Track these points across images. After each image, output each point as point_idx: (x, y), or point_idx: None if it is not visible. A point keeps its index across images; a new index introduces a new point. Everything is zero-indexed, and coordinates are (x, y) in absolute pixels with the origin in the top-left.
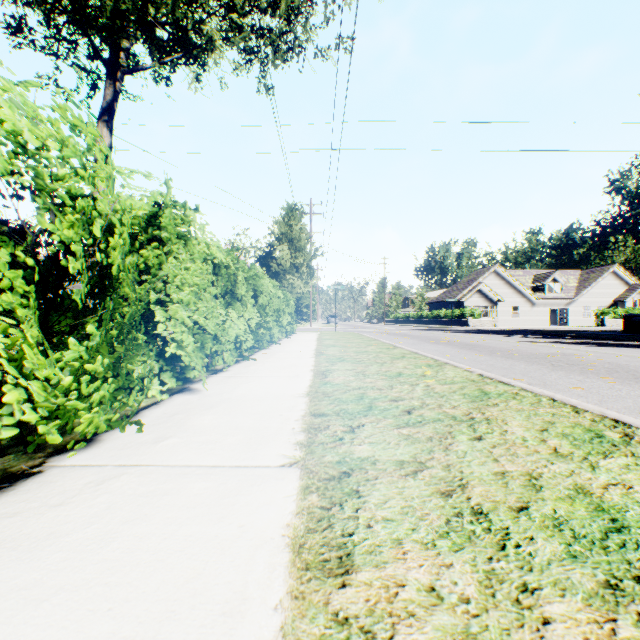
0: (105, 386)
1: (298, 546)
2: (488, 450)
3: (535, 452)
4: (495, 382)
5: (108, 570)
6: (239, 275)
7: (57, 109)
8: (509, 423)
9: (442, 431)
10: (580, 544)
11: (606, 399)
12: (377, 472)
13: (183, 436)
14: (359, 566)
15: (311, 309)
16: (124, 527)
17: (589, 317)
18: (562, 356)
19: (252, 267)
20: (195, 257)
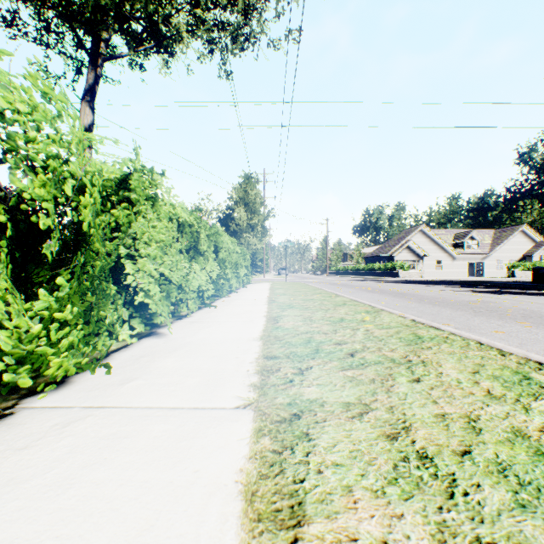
0: (74, 333)
1: (250, 494)
2: (427, 392)
3: (470, 394)
4: (427, 327)
5: (61, 521)
6: (201, 233)
7: (29, 77)
8: (443, 365)
9: (383, 373)
10: (527, 492)
11: (525, 342)
12: (325, 414)
13: (147, 378)
14: (311, 517)
15: (264, 263)
16: (83, 472)
17: (501, 269)
18: (482, 303)
19: (213, 226)
20: (161, 216)
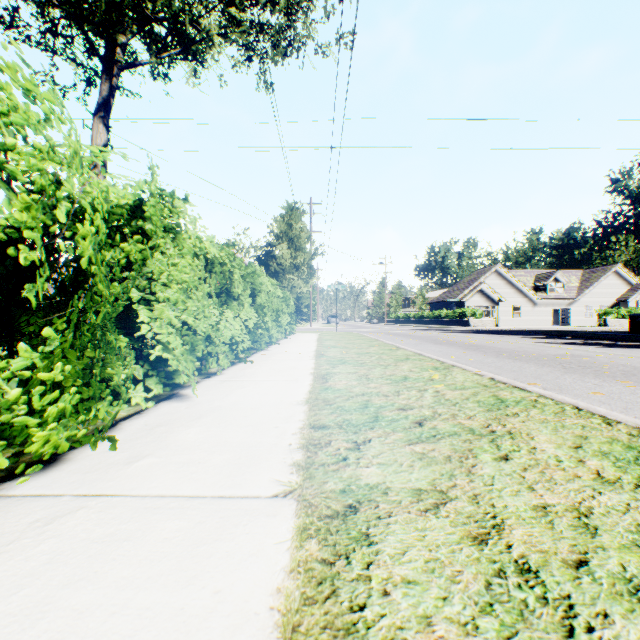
0: (66, 399)
1: (291, 629)
2: (519, 474)
3: (575, 477)
4: (509, 387)
5: None
6: (235, 273)
7: (7, 69)
8: (536, 438)
9: (461, 448)
10: None
11: (631, 406)
12: (390, 506)
13: (162, 455)
14: None
15: (311, 309)
16: (62, 594)
17: (591, 317)
18: (572, 358)
19: (250, 265)
20: (183, 251)
